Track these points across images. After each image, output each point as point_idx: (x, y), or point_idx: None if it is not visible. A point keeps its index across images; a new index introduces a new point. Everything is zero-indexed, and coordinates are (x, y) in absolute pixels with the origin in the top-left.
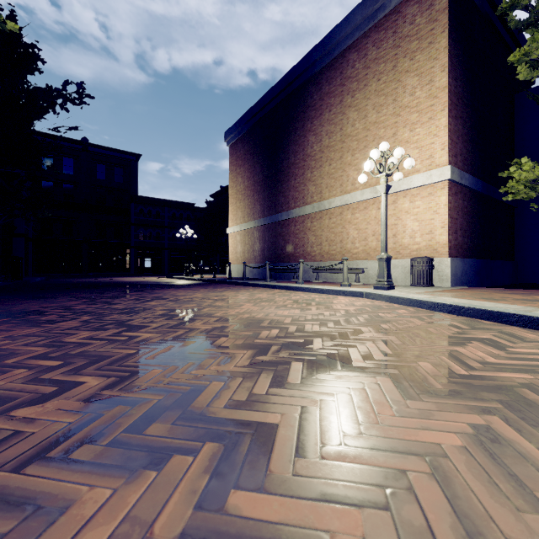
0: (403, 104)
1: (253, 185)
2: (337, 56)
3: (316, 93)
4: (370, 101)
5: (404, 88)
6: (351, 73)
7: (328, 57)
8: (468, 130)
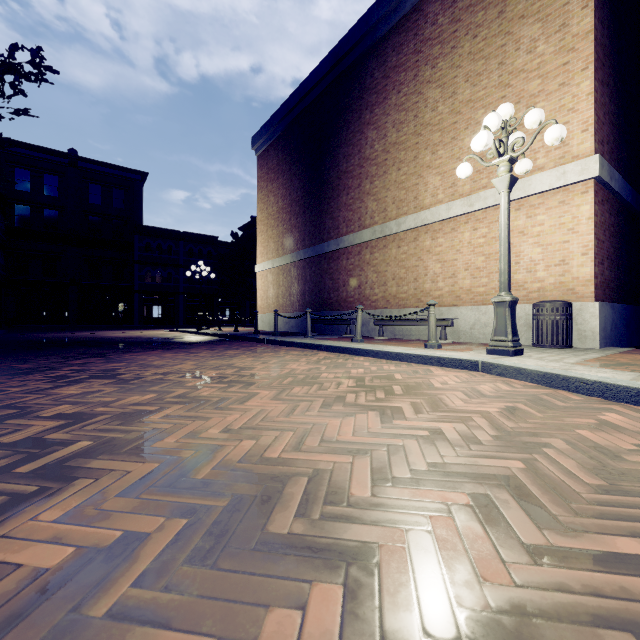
0: (516, 67)
1: (289, 206)
2: (409, 12)
3: (378, 68)
4: (462, 70)
5: (517, 42)
6: (431, 33)
7: (395, 14)
8: (615, 107)
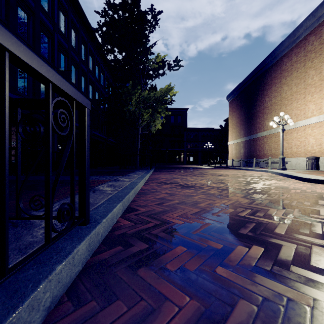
0: (308, 83)
1: (240, 121)
2: (278, 60)
3: (269, 77)
4: (293, 81)
5: (308, 75)
6: (285, 68)
7: (273, 60)
8: None
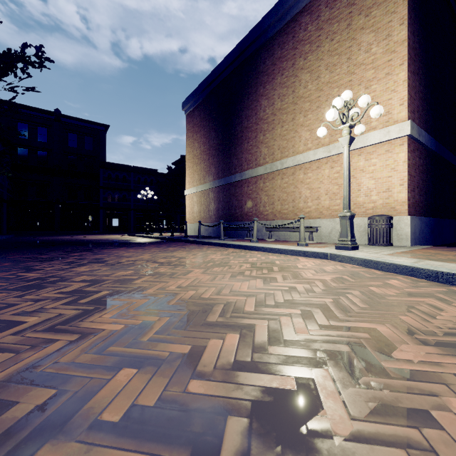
0: (358, 61)
1: (208, 150)
2: (289, 21)
3: (268, 58)
4: (323, 61)
5: (359, 45)
6: (303, 36)
7: (280, 23)
8: (423, 87)
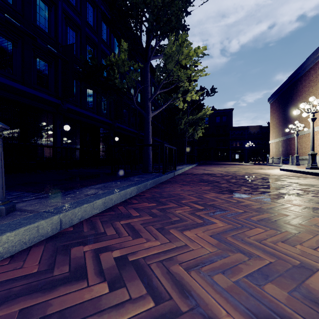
0: None
1: (278, 122)
2: (307, 71)
3: (300, 85)
4: (317, 91)
5: None
6: (311, 79)
7: (303, 71)
8: None
